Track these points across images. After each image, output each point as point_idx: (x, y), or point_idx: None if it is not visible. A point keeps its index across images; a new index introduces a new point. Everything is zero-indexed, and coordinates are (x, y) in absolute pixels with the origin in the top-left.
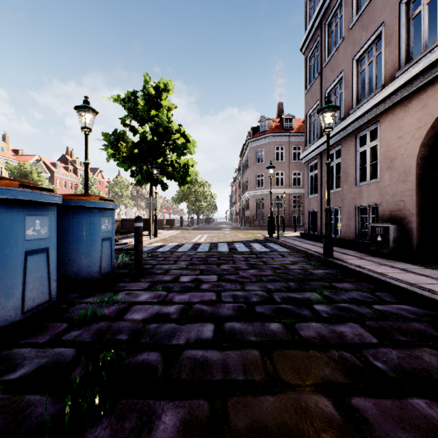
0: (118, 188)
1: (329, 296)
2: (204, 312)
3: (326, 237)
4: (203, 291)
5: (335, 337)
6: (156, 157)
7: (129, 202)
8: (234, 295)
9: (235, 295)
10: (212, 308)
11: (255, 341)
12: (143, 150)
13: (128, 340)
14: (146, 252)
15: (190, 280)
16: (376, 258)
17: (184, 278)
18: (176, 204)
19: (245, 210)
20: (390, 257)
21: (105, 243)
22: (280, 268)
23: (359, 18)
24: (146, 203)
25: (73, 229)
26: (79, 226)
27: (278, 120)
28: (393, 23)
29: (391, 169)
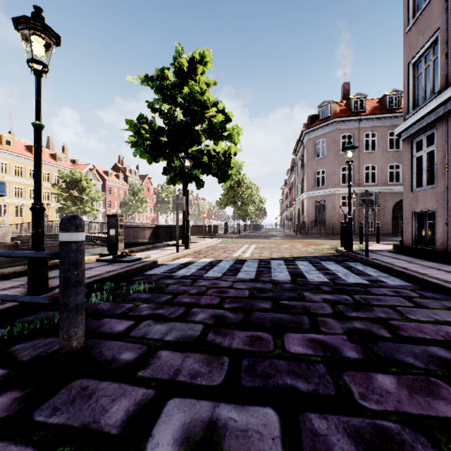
0: (164, 194)
1: None
2: None
3: None
4: None
5: None
6: (188, 145)
7: None
8: None
9: None
10: None
11: None
12: (171, 136)
13: None
14: (156, 276)
15: (184, 445)
16: None
17: (170, 417)
18: (221, 208)
19: (300, 215)
20: None
21: None
22: None
23: None
24: (172, 204)
25: None
26: None
27: (344, 103)
28: None
29: None
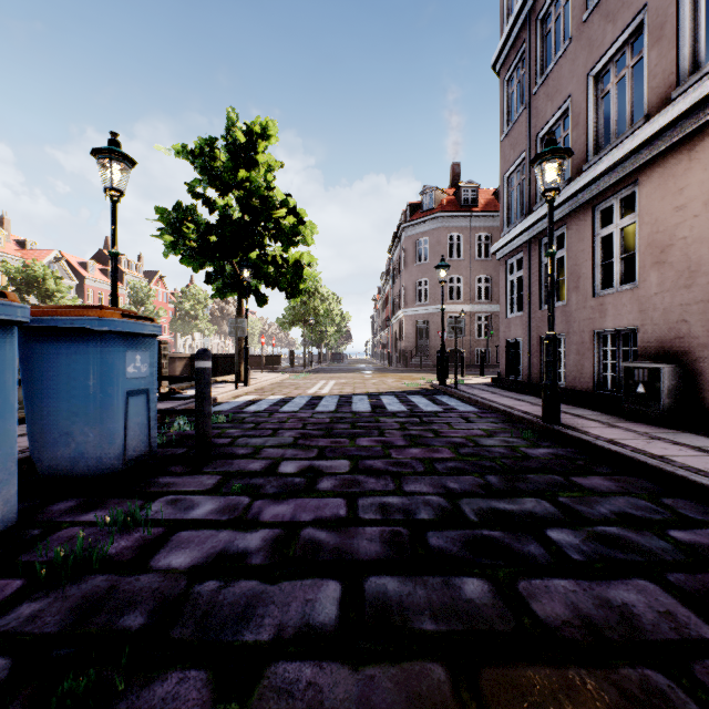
0: (189, 304)
1: (572, 508)
2: (322, 548)
3: (548, 386)
4: (322, 496)
5: (614, 622)
6: (247, 248)
7: (208, 327)
8: (383, 506)
9: (385, 505)
10: (338, 539)
11: (435, 635)
12: (225, 237)
13: (143, 631)
14: (226, 412)
15: (299, 470)
16: (637, 425)
17: (287, 465)
18: (284, 330)
19: (397, 340)
20: (663, 423)
21: (135, 401)
22: (467, 445)
23: (600, 1)
24: (230, 327)
25: (68, 374)
26: (79, 367)
27: (453, 191)
28: (665, 3)
29: (663, 265)
